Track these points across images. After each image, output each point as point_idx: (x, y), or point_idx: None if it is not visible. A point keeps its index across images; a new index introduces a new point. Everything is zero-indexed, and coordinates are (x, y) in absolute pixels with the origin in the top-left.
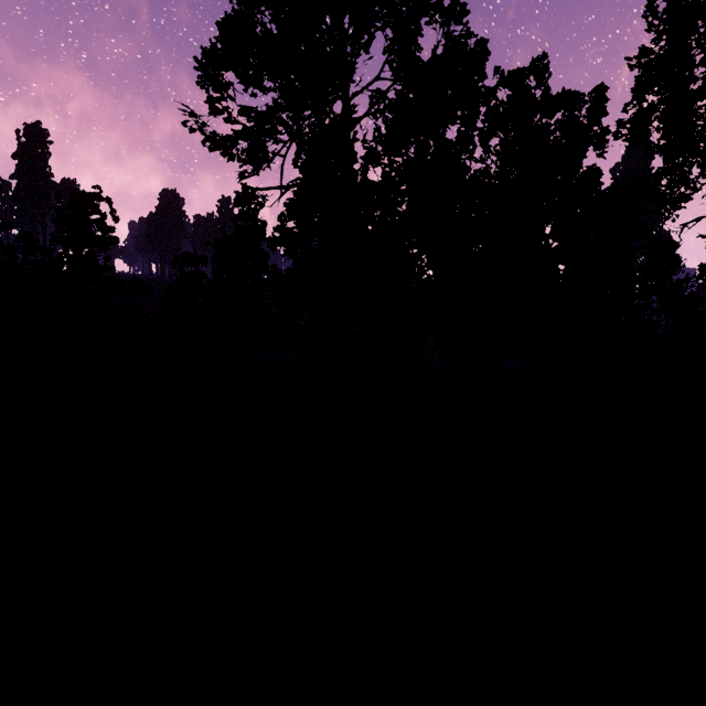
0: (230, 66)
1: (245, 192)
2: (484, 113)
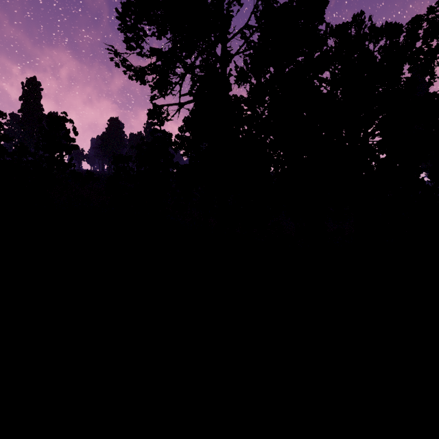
0: (141, 16)
1: (154, 109)
2: (319, 55)
